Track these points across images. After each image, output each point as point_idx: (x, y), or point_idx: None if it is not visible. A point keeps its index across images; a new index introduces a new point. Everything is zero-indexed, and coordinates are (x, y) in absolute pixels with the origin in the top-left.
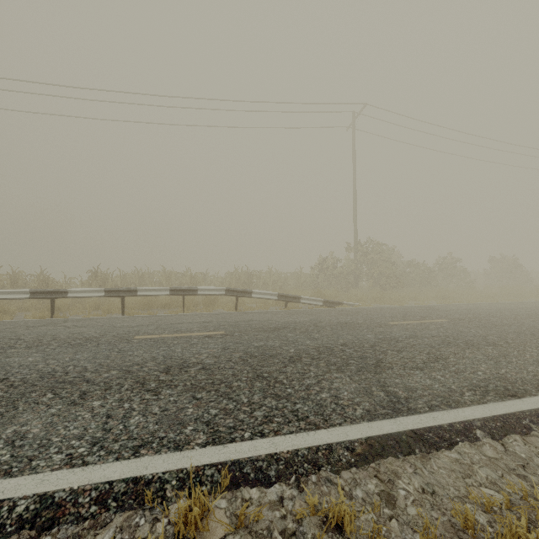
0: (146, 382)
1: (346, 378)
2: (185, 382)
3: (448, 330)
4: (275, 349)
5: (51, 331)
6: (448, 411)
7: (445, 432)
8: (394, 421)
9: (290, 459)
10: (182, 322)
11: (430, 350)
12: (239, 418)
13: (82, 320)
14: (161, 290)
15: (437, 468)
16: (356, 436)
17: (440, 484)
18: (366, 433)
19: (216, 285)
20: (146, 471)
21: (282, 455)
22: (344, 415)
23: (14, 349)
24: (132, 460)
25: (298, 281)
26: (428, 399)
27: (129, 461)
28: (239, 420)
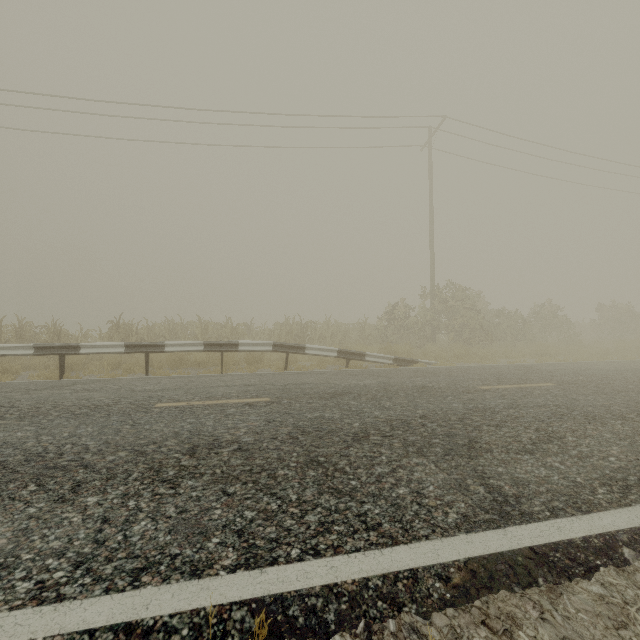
0: (163, 469)
1: (430, 465)
2: (214, 469)
3: (558, 398)
4: (335, 423)
5: (55, 396)
6: (578, 517)
7: (578, 551)
8: (503, 533)
9: (356, 594)
10: (217, 386)
11: (539, 426)
12: (284, 525)
13: (95, 382)
14: (194, 344)
15: (574, 611)
16: (451, 557)
17: (583, 639)
18: (465, 552)
19: (263, 339)
20: (146, 612)
21: (345, 587)
22: (432, 522)
23: (3, 420)
24: (128, 593)
25: (362, 334)
26: (547, 498)
27: (123, 595)
28: (284, 529)
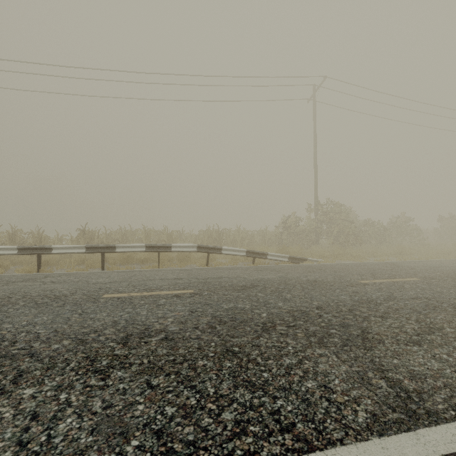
0: (98, 358)
1: (332, 356)
2: (142, 359)
3: (426, 291)
4: (246, 313)
5: (26, 287)
6: None
7: None
8: (416, 437)
9: None
10: (154, 279)
11: (418, 317)
12: (202, 424)
13: (62, 275)
14: (137, 246)
15: None
16: None
17: None
18: None
19: (191, 242)
20: None
21: None
22: (343, 423)
23: None
24: None
25: (264, 238)
26: (447, 394)
27: None
28: (202, 429)
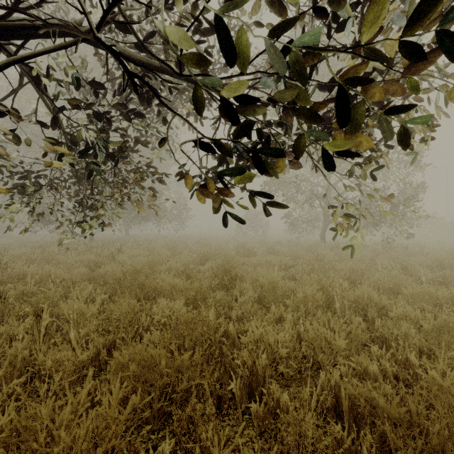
0: None
1: None
2: None
3: None
4: None
5: None
6: None
7: None
8: None
9: None
10: None
11: None
12: None
13: None
14: None
15: None
16: None
17: None
18: None
19: None
20: None
21: None
22: None
23: None
24: None
25: None
26: None
27: None
28: None
